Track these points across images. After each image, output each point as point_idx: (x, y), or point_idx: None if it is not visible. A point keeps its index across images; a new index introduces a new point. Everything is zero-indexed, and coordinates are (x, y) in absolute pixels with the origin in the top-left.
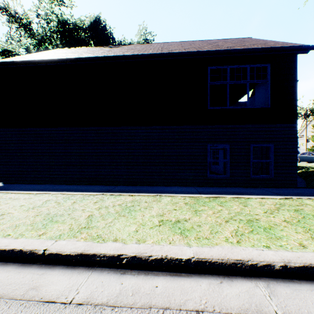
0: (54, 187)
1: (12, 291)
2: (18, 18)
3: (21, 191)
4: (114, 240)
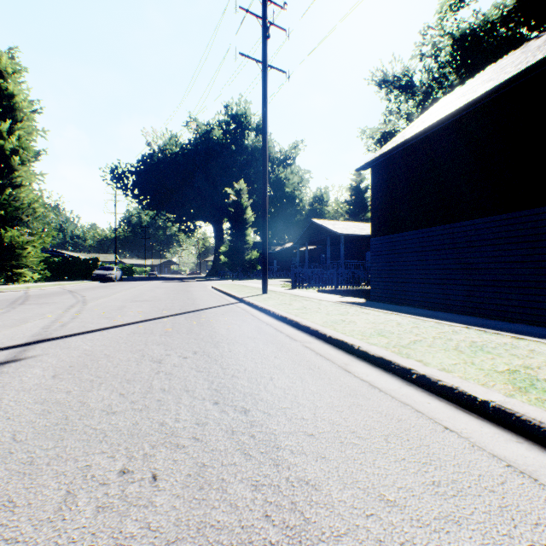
0: (410, 310)
1: (334, 360)
2: (396, 81)
3: (375, 308)
4: (417, 360)
